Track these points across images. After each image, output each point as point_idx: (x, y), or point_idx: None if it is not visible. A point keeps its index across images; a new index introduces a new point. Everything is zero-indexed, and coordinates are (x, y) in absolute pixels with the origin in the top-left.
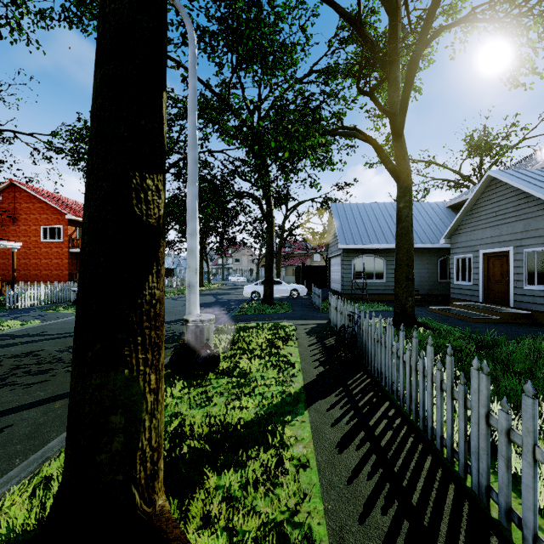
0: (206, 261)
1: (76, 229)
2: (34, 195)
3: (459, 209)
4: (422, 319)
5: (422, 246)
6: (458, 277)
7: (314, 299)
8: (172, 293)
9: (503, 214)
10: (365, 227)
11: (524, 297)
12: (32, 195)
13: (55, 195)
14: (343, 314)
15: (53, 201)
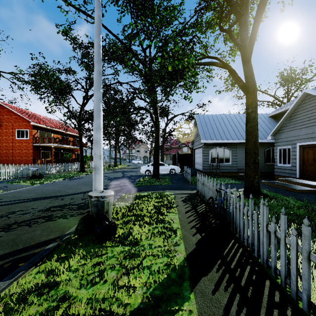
0: (119, 151)
1: (38, 132)
2: (11, 110)
3: (277, 118)
4: (261, 190)
5: None
6: (280, 161)
7: (185, 175)
8: None
9: (315, 118)
10: (218, 129)
11: None
12: (10, 110)
13: (25, 111)
14: (210, 188)
15: (23, 114)
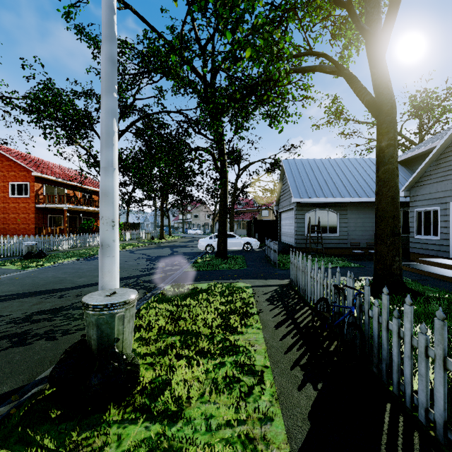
0: (168, 216)
1: (43, 186)
2: (2, 154)
3: (409, 164)
4: None
5: None
6: (420, 231)
7: (268, 253)
8: (133, 246)
9: None
10: (318, 181)
11: None
12: (1, 154)
13: (25, 155)
14: (318, 280)
15: (21, 159)
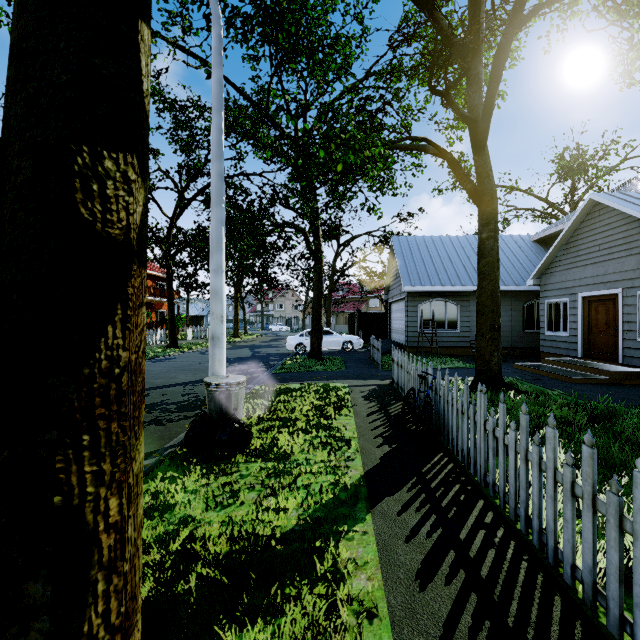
0: (243, 307)
1: None
2: None
3: (548, 243)
4: (508, 379)
5: (505, 289)
6: (550, 326)
7: (372, 353)
8: (201, 346)
9: (609, 248)
10: (435, 265)
11: (638, 351)
12: None
13: None
14: (412, 374)
15: None
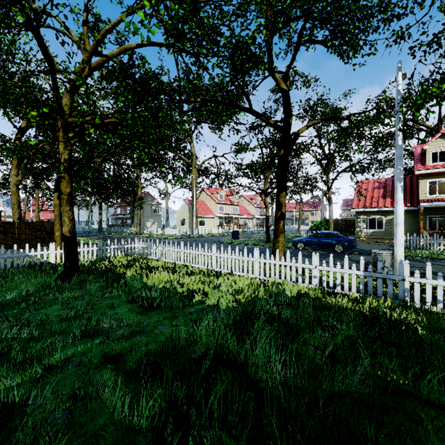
0: None
1: None
2: None
3: None
4: None
5: None
6: None
7: None
8: None
9: None
10: None
11: None
12: None
13: None
14: None
15: None
